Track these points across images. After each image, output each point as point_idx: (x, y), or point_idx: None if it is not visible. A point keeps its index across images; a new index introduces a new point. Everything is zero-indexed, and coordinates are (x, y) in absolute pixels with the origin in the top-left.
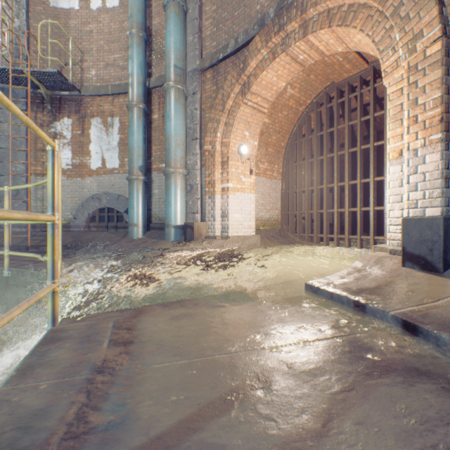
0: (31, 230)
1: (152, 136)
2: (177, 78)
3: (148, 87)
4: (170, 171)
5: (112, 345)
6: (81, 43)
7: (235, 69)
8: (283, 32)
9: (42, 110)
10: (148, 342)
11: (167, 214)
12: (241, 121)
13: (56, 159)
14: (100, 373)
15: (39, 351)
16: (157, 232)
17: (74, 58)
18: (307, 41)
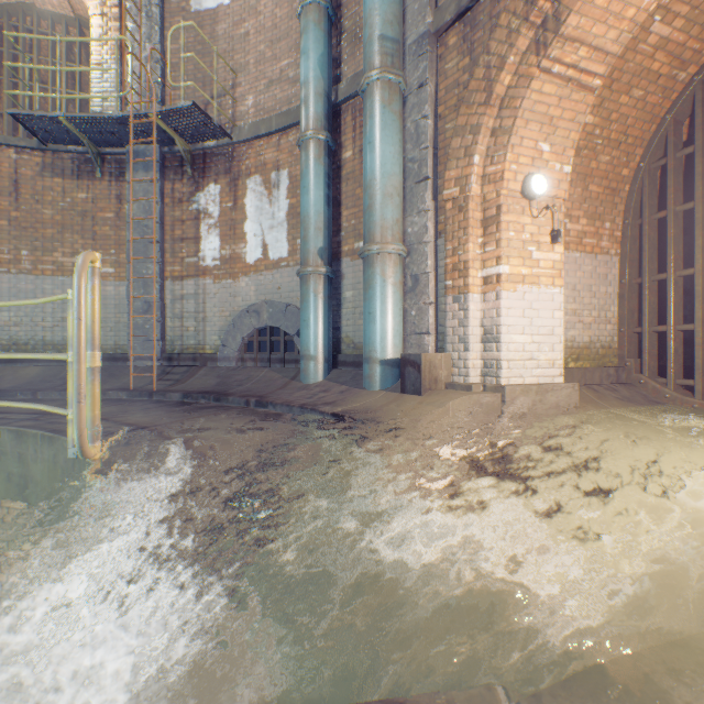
0: (166, 365)
1: (341, 192)
2: (386, 61)
3: (333, 103)
4: (372, 251)
5: None
6: (233, 58)
7: None
8: None
9: (181, 177)
10: None
11: (367, 336)
12: (532, 117)
13: None
14: None
15: None
16: (350, 371)
17: (223, 85)
18: None
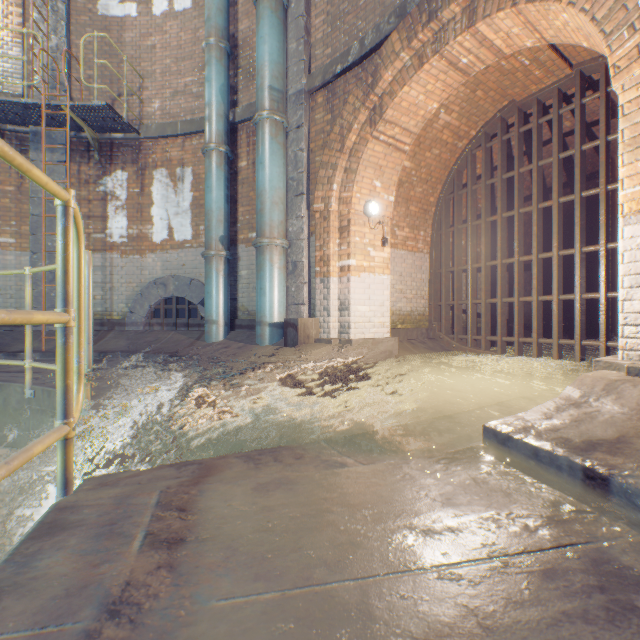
0: None
1: (238, 192)
2: (274, 105)
3: (232, 122)
4: (263, 243)
5: (147, 546)
6: (140, 65)
7: (360, 86)
8: (436, 22)
9: (88, 160)
10: (211, 543)
11: (259, 306)
12: (369, 165)
13: (70, 221)
14: (113, 616)
15: (23, 553)
16: (245, 332)
17: (131, 86)
18: (475, 32)
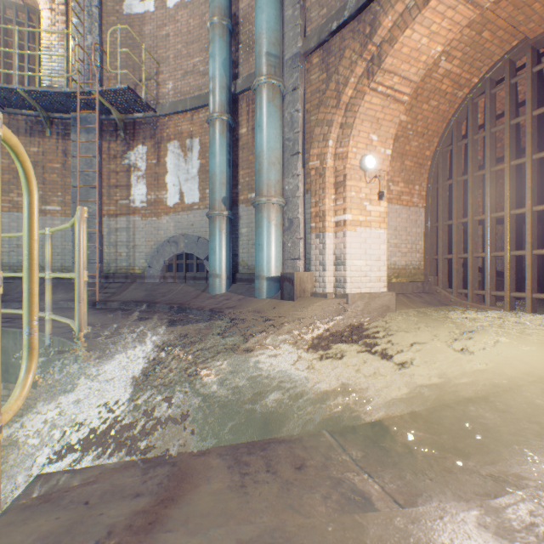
0: (104, 282)
1: (238, 157)
2: (271, 70)
3: (233, 93)
4: (261, 202)
5: None
6: (157, 52)
7: (356, 38)
8: None
9: (115, 138)
10: None
11: (257, 261)
12: (366, 118)
13: None
14: None
15: None
16: (245, 285)
17: (149, 72)
18: None
